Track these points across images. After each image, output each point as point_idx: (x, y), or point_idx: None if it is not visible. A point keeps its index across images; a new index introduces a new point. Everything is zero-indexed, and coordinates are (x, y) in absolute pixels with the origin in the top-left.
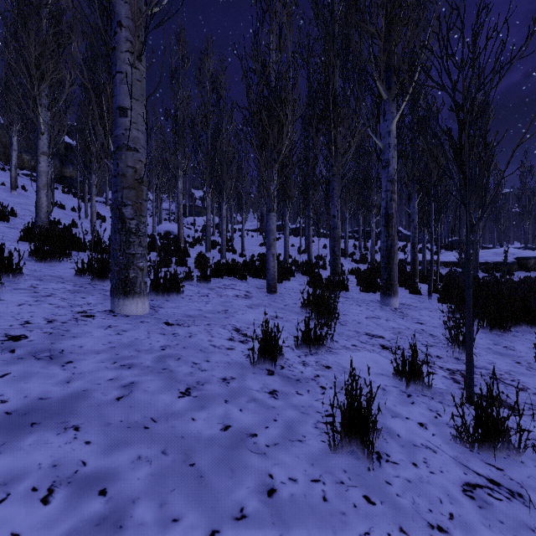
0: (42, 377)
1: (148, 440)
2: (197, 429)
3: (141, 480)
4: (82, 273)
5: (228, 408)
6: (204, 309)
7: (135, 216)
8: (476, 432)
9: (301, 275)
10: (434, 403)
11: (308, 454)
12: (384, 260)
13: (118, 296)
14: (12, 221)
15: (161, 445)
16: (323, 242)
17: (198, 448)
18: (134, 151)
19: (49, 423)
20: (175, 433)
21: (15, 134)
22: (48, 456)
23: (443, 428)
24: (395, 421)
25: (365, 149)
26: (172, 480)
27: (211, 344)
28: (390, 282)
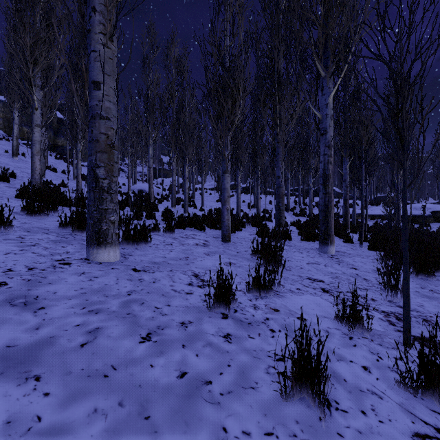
0: (13, 323)
1: (106, 389)
2: (154, 376)
3: (95, 437)
4: (65, 225)
5: (185, 353)
6: (168, 256)
7: (107, 176)
8: (420, 379)
9: (250, 227)
10: (374, 345)
11: (261, 403)
12: (322, 214)
13: (92, 246)
14: (12, 182)
15: (118, 396)
16: (269, 198)
17: (154, 398)
18: (106, 119)
19: (12, 373)
20: (133, 381)
21: (16, 110)
22: (3, 411)
23: (385, 371)
24: (341, 365)
25: (304, 121)
26: (126, 436)
27: (172, 289)
28: (327, 233)
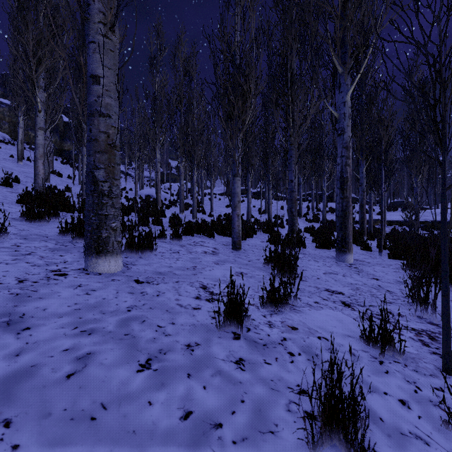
0: None
1: (92, 438)
2: (152, 418)
3: None
4: (65, 232)
5: (190, 385)
6: (174, 266)
7: (107, 179)
8: None
9: (262, 233)
10: (409, 372)
11: None
12: (340, 220)
13: (91, 255)
14: (15, 187)
15: (106, 447)
16: (280, 204)
17: (150, 450)
18: (106, 117)
19: None
20: (126, 426)
21: (21, 114)
22: None
23: (427, 407)
24: (374, 398)
25: (318, 123)
26: None
27: (178, 303)
28: (345, 240)
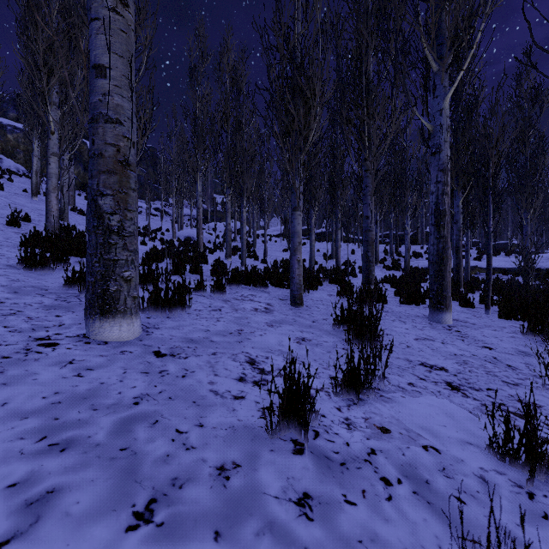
0: None
1: None
2: None
3: None
4: (72, 283)
5: None
6: (213, 329)
7: (117, 210)
8: None
9: (329, 284)
10: None
11: None
12: (434, 267)
13: (94, 316)
14: (25, 226)
15: None
16: (351, 247)
17: None
18: (116, 124)
19: None
20: None
21: (36, 139)
22: None
23: None
24: None
25: (399, 145)
26: None
27: (212, 389)
28: (442, 294)
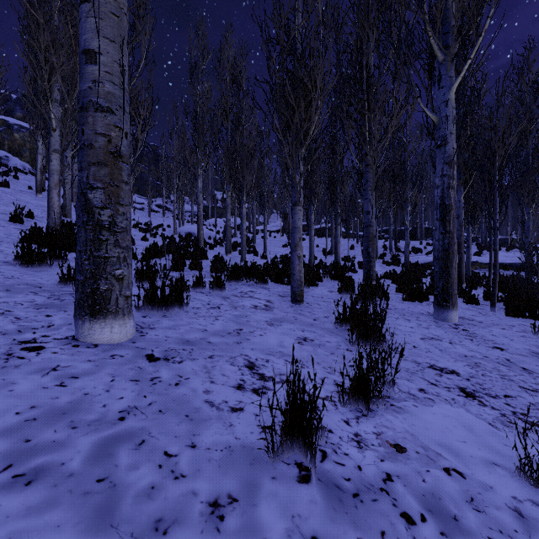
0: None
1: None
2: None
3: None
4: (67, 280)
5: None
6: (211, 329)
7: (108, 204)
8: None
9: (329, 280)
10: None
11: None
12: (440, 263)
13: (84, 317)
14: (28, 223)
15: None
16: (350, 242)
17: None
18: (107, 113)
19: None
20: None
21: (40, 138)
22: None
23: None
24: None
25: (398, 140)
26: None
27: (207, 400)
28: (448, 291)
